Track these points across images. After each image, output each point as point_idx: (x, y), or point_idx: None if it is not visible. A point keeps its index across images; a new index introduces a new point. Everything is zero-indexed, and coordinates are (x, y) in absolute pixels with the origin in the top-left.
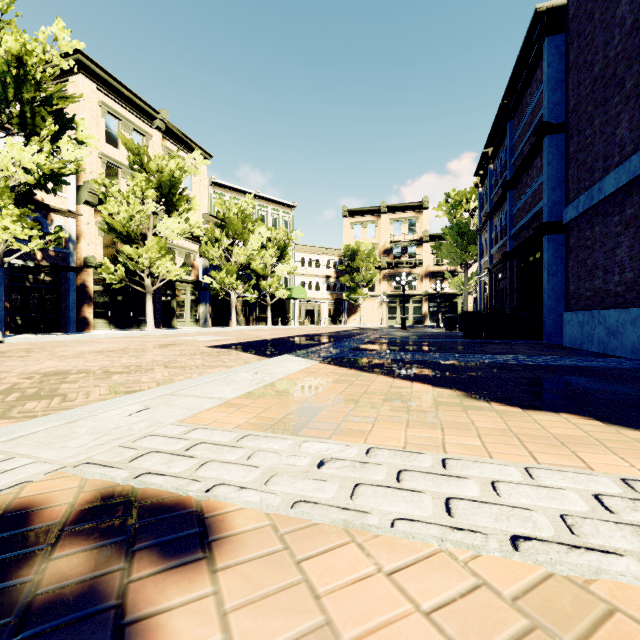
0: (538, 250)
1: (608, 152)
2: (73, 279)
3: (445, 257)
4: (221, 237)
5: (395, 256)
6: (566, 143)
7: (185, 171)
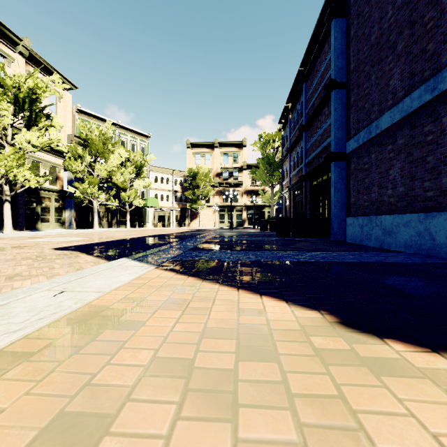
0: (325, 173)
1: (383, 98)
2: None
3: (259, 179)
4: (84, 154)
5: (224, 178)
6: (346, 96)
7: (44, 91)
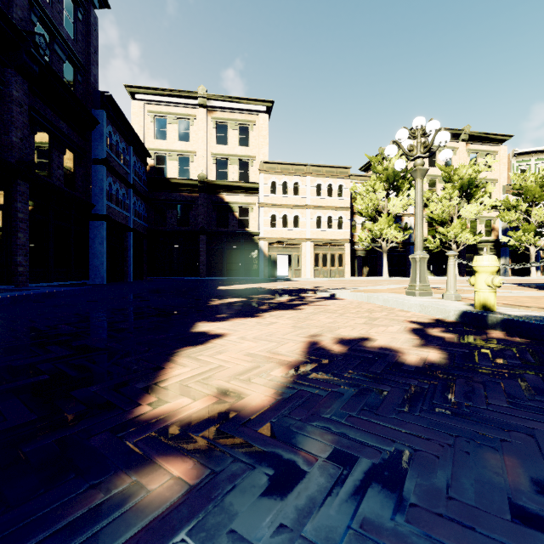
0: None
1: None
2: (412, 249)
3: None
4: (518, 203)
5: None
6: None
7: (479, 172)
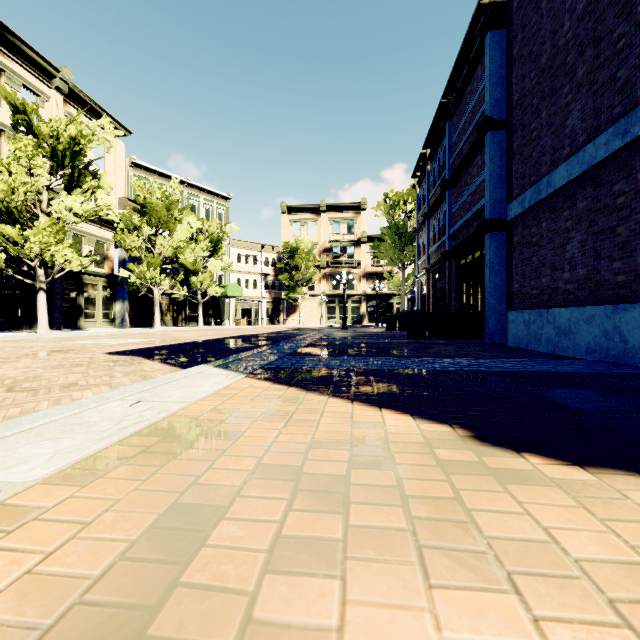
0: (478, 249)
1: (557, 144)
2: None
3: (384, 257)
4: (141, 225)
5: (334, 256)
6: (507, 140)
7: (90, 140)
